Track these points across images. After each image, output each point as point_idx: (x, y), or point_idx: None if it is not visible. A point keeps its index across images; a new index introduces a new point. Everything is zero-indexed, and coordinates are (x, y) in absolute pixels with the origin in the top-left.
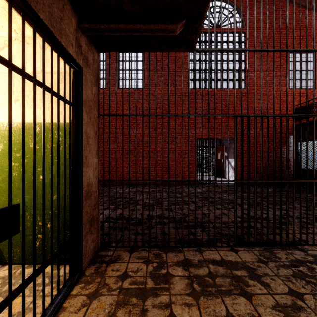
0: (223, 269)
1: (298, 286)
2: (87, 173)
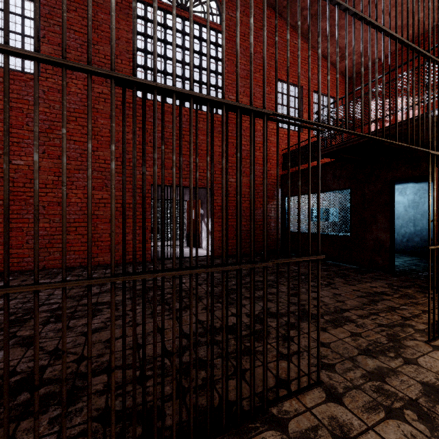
0: None
1: None
2: None
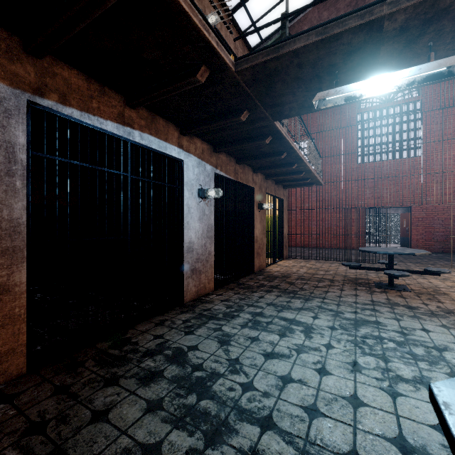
0: (330, 262)
1: None
2: (285, 230)
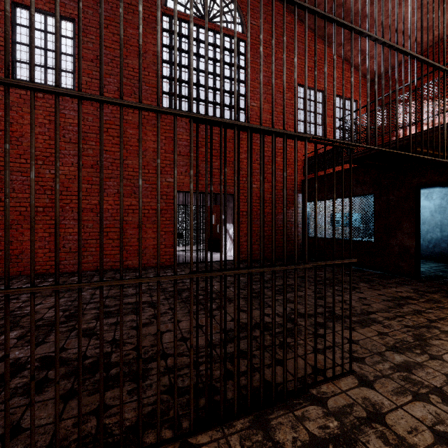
0: None
1: None
2: None
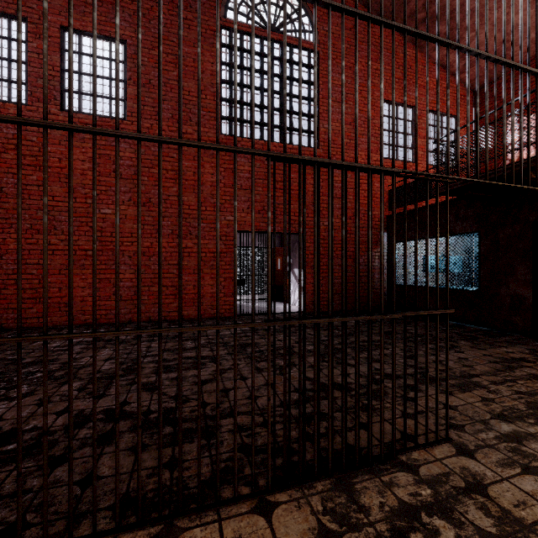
0: None
1: None
2: None
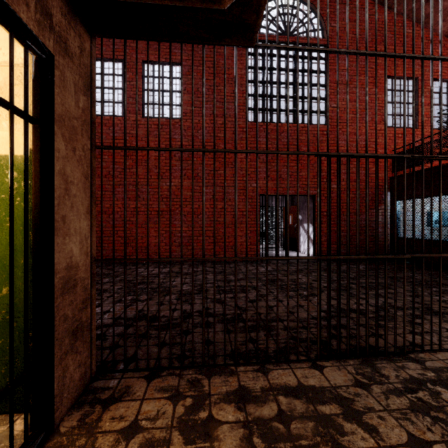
0: (301, 404)
1: (422, 428)
2: (67, 246)
